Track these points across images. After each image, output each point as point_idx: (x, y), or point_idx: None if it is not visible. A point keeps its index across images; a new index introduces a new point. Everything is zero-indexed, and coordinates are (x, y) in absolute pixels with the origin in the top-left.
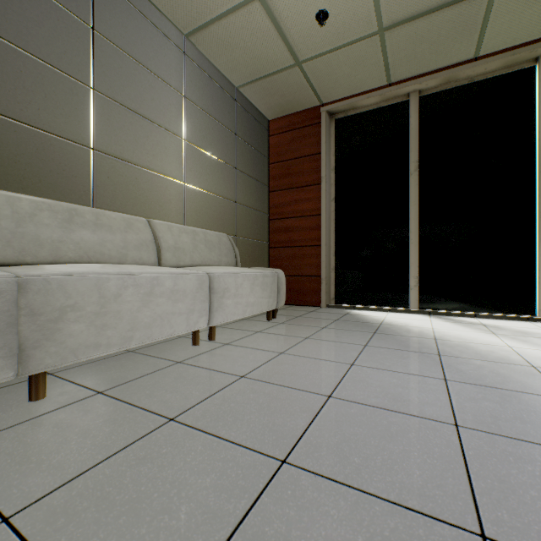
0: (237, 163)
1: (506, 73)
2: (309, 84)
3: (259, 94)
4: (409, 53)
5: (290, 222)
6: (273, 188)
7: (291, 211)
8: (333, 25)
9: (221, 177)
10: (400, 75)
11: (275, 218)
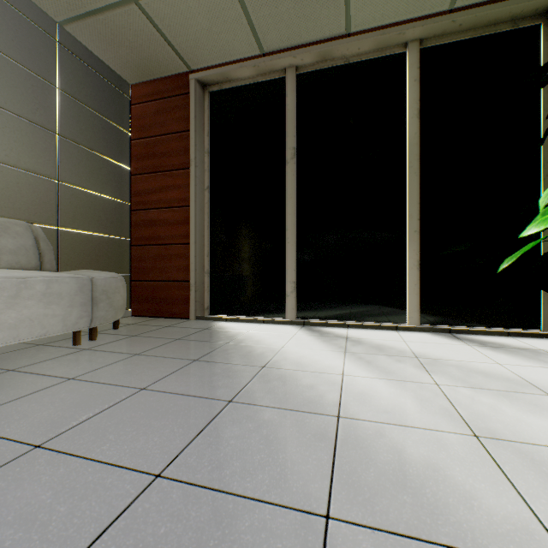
0: (63, 128)
1: (380, 57)
2: (163, 36)
3: (99, 40)
4: (273, 12)
5: (155, 214)
6: (136, 170)
7: (156, 201)
8: None
9: (23, 142)
10: (272, 43)
11: (139, 208)
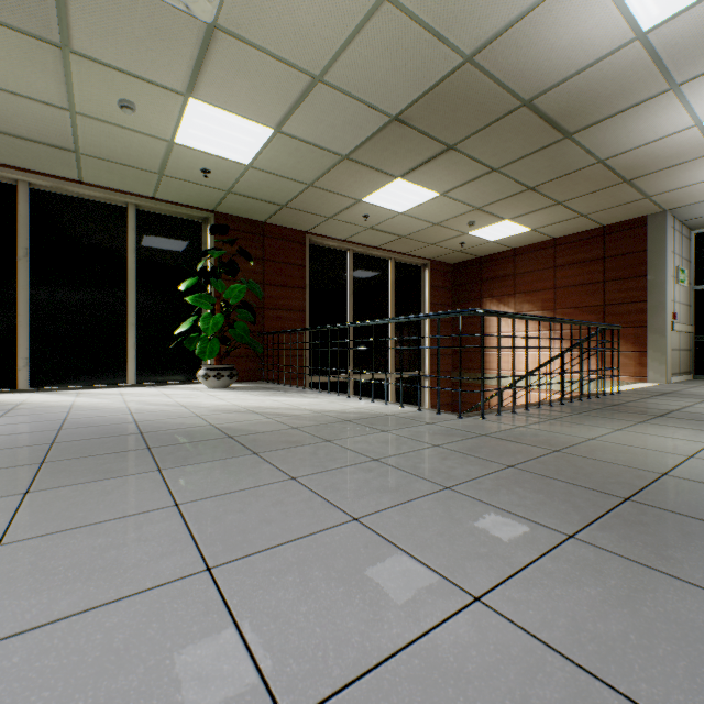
0: None
1: (108, 203)
2: None
3: None
4: (12, 152)
5: None
6: None
7: None
8: None
9: None
10: (5, 161)
11: None
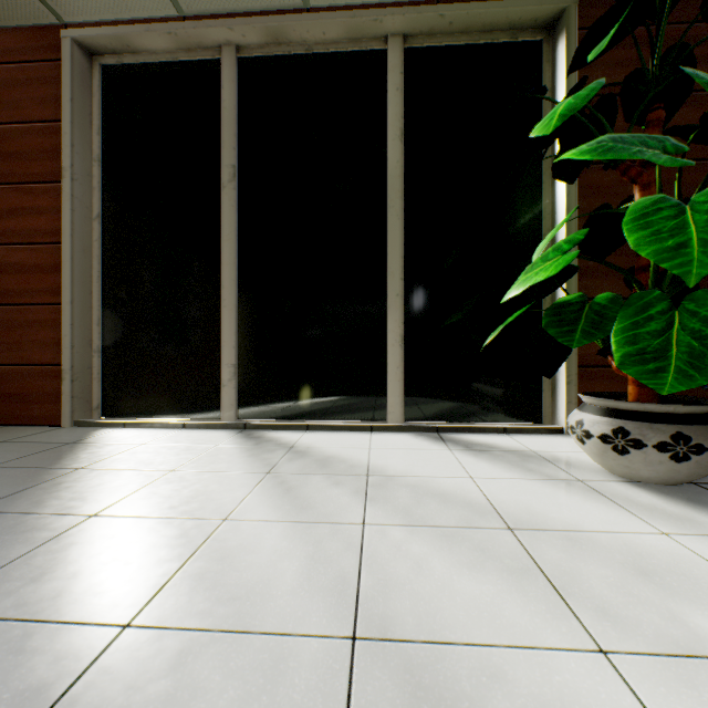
0: None
1: (354, 52)
2: None
3: None
4: None
5: (1, 254)
6: None
7: (3, 231)
8: None
9: None
10: None
11: None
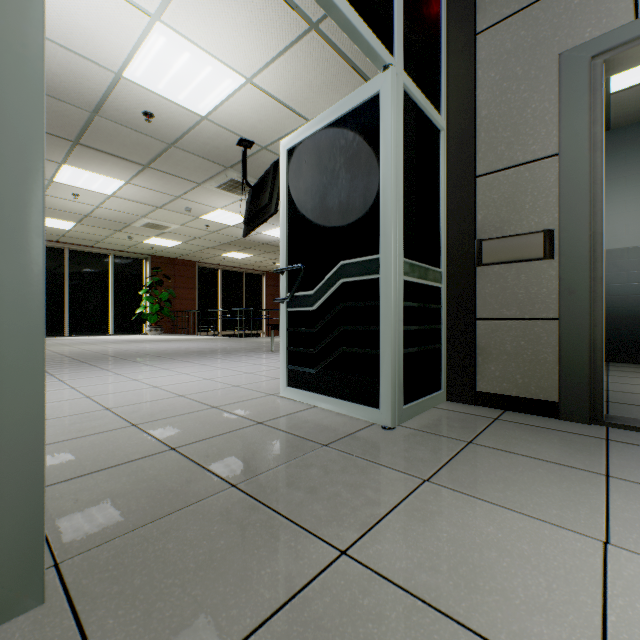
0: None
1: (102, 254)
2: None
3: None
4: (70, 240)
5: None
6: None
7: None
8: (47, 231)
9: None
10: (63, 241)
11: None
